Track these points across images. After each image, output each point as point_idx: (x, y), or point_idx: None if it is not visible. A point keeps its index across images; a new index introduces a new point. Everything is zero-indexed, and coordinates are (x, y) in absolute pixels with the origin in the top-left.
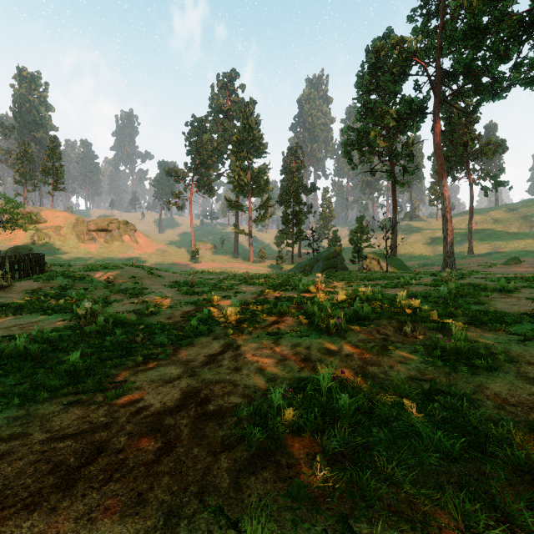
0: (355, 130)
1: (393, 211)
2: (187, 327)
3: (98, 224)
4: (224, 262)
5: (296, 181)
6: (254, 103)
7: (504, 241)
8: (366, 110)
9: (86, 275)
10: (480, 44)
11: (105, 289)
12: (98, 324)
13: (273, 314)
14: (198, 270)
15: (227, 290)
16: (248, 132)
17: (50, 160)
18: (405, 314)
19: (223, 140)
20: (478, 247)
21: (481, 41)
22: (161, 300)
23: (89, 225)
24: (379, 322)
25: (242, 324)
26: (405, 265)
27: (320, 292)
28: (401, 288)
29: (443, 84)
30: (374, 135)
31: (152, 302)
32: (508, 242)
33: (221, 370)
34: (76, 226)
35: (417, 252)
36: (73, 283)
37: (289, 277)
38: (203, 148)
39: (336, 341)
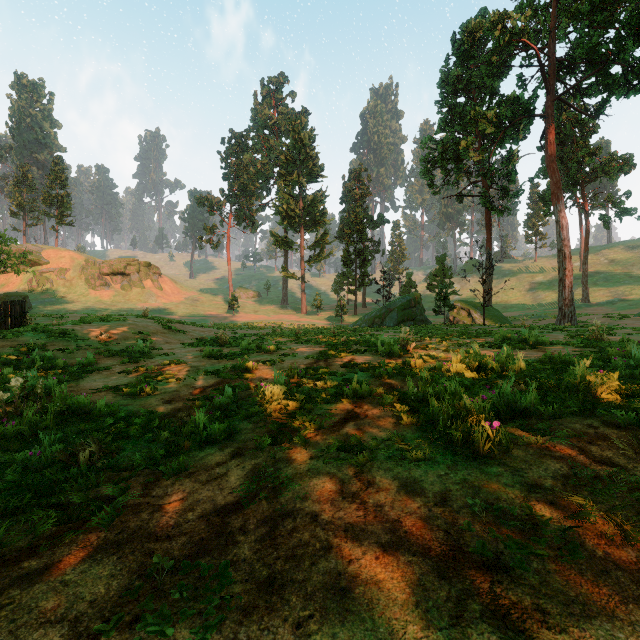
0: (439, 142)
1: (487, 247)
2: (188, 426)
3: (112, 266)
4: (269, 313)
5: (360, 211)
6: (307, 114)
7: (627, 286)
8: (452, 116)
9: (70, 330)
10: (610, 21)
11: (94, 349)
12: (24, 421)
13: (344, 399)
14: (236, 324)
15: (270, 352)
16: (299, 150)
17: (54, 187)
18: (610, 407)
19: (268, 161)
20: (594, 294)
21: (612, 15)
22: (169, 368)
23: (102, 268)
24: (564, 424)
25: (289, 422)
26: (505, 317)
27: (415, 356)
28: (532, 349)
29: (557, 78)
30: (465, 146)
31: (154, 371)
32: (633, 287)
33: (229, 586)
34: (85, 269)
35: (513, 301)
36: (46, 341)
37: (354, 332)
38: (243, 171)
39: (504, 481)
